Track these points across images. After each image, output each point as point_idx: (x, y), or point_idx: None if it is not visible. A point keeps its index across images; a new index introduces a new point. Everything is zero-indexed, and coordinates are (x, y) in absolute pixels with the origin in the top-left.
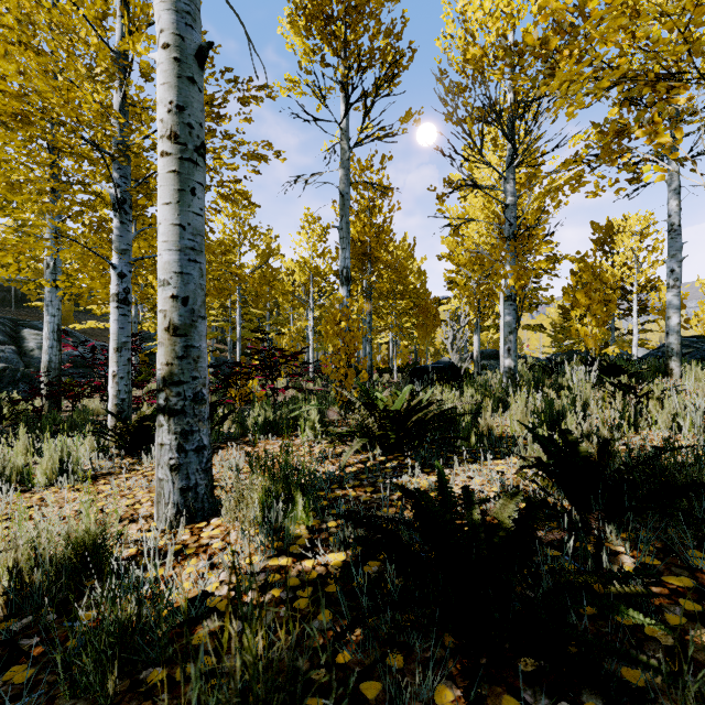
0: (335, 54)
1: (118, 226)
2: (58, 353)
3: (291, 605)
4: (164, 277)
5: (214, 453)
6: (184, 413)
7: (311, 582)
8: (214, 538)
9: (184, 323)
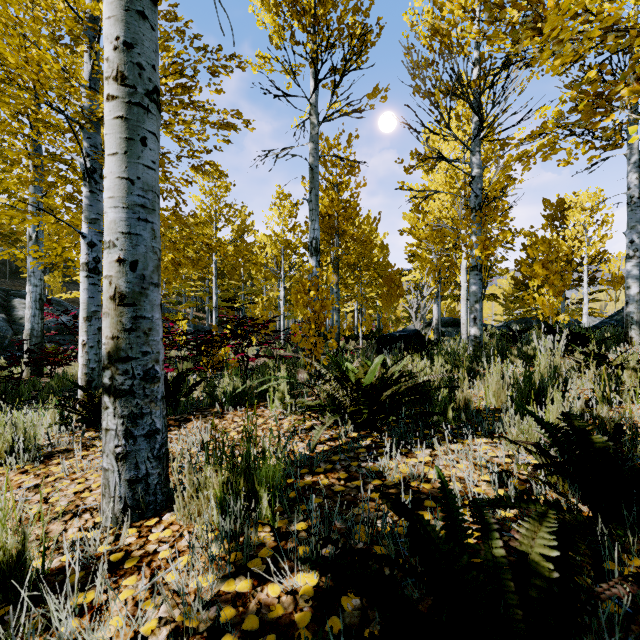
0: (304, 30)
1: (88, 195)
2: (41, 321)
3: None
4: (110, 237)
5: (180, 425)
6: (132, 394)
7: (274, 623)
8: (163, 542)
9: (132, 290)
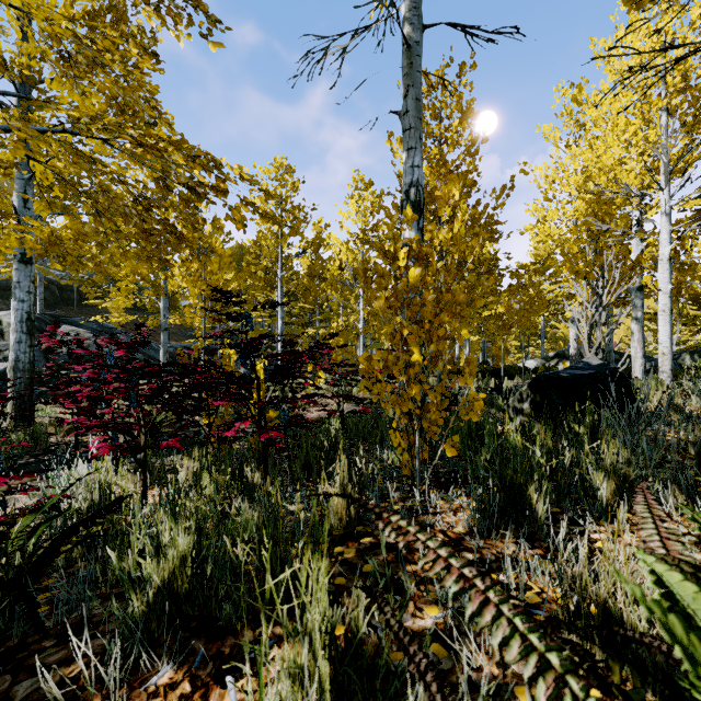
0: None
1: None
2: (29, 349)
3: None
4: None
5: None
6: None
7: None
8: None
9: None
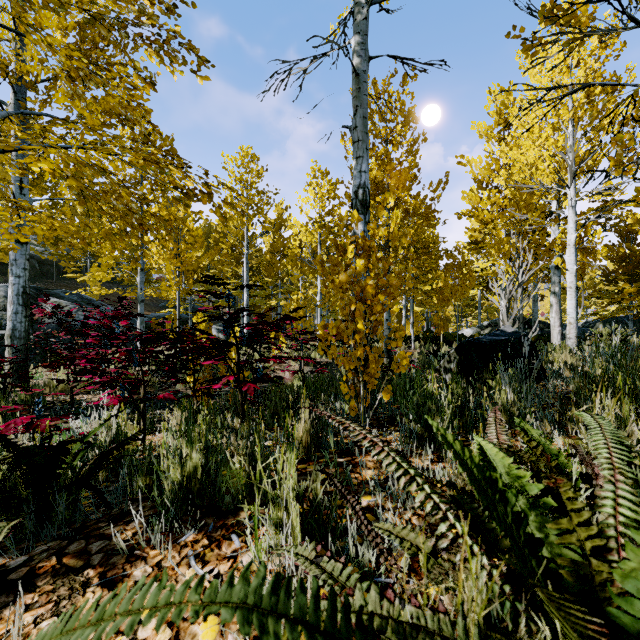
0: None
1: None
2: (24, 319)
3: None
4: None
5: None
6: None
7: None
8: None
9: None
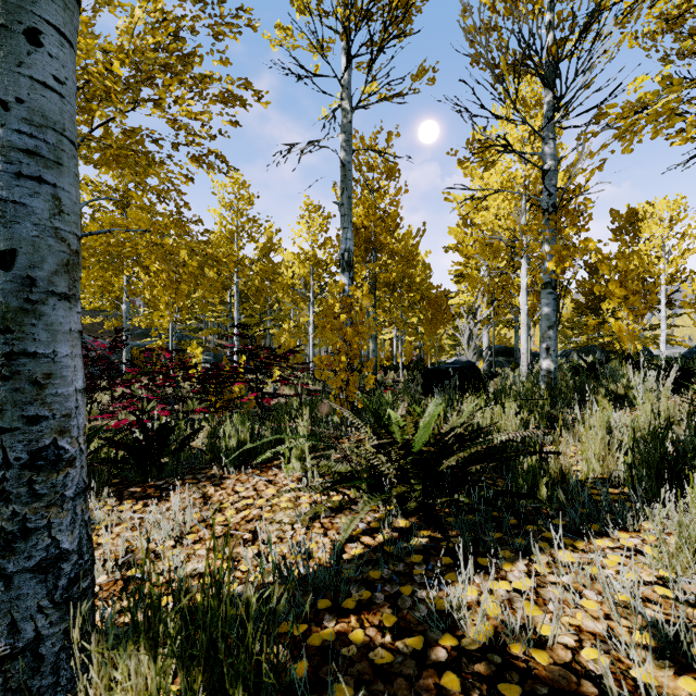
0: None
1: None
2: None
3: None
4: None
5: (160, 497)
6: (5, 494)
7: None
8: None
9: (6, 305)
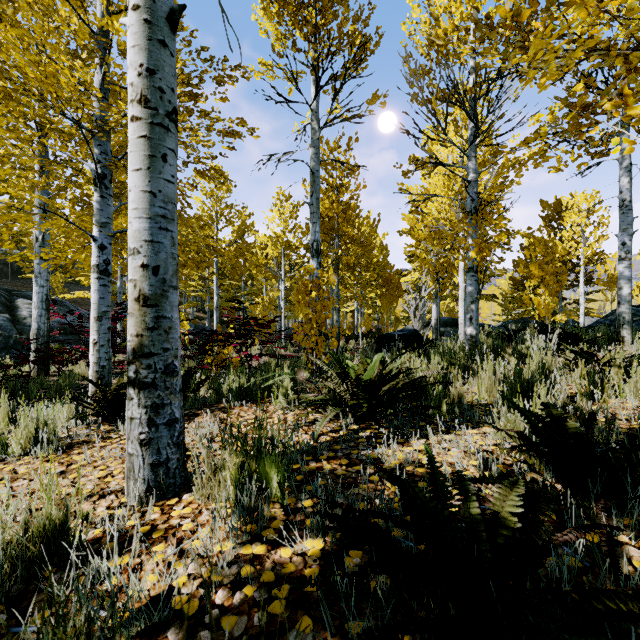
0: (306, 39)
1: (98, 200)
2: (47, 321)
3: (266, 608)
4: (134, 245)
5: (189, 420)
6: (155, 386)
7: (287, 577)
8: (184, 517)
9: (155, 293)
